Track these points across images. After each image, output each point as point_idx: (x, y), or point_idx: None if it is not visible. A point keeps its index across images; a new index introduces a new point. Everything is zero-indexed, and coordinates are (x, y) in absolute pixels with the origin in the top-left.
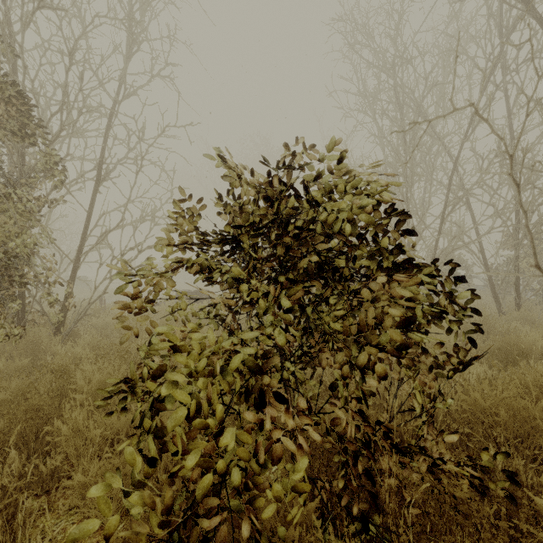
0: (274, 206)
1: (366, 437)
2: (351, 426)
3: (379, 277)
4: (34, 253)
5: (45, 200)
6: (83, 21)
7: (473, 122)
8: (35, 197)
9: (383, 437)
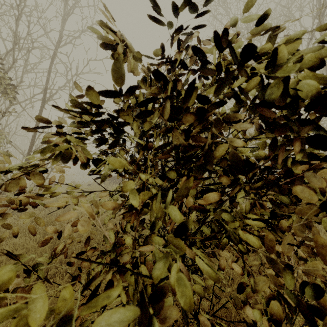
0: (169, 86)
1: None
2: None
3: (325, 171)
4: None
5: None
6: None
7: None
8: None
9: None
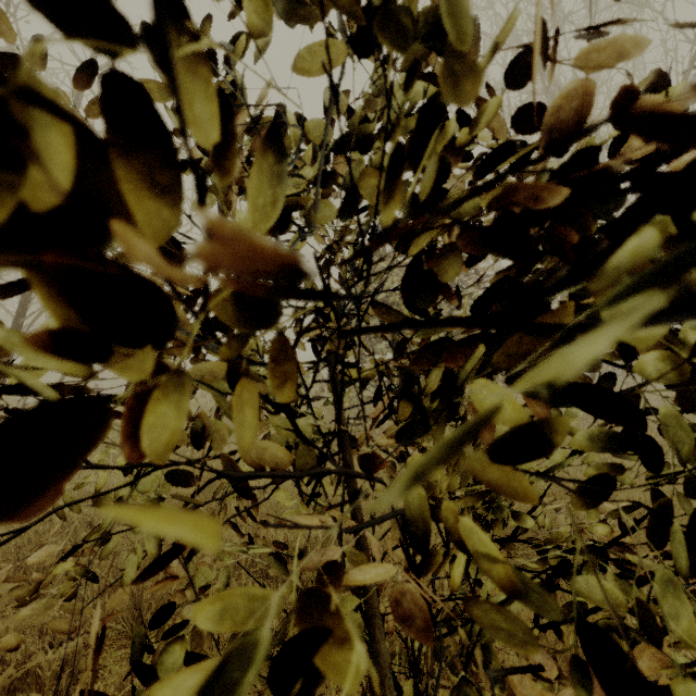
0: None
1: None
2: None
3: None
4: None
5: None
6: None
7: None
8: None
9: None
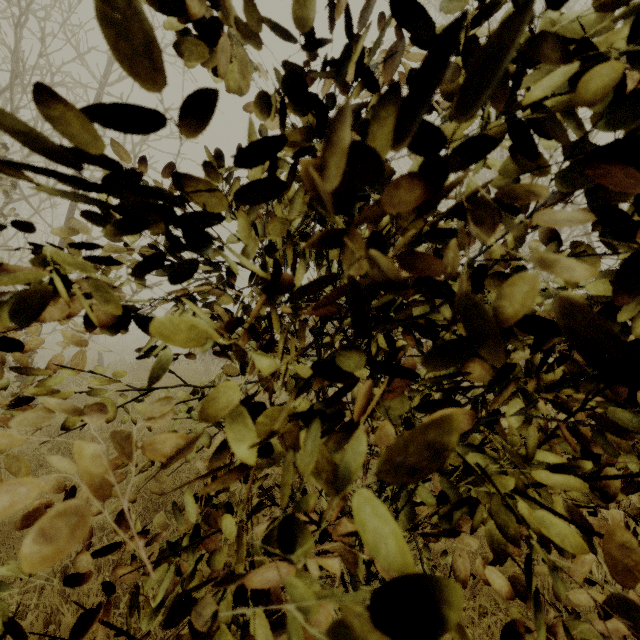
0: None
1: None
2: None
3: None
4: None
5: None
6: None
7: None
8: None
9: None
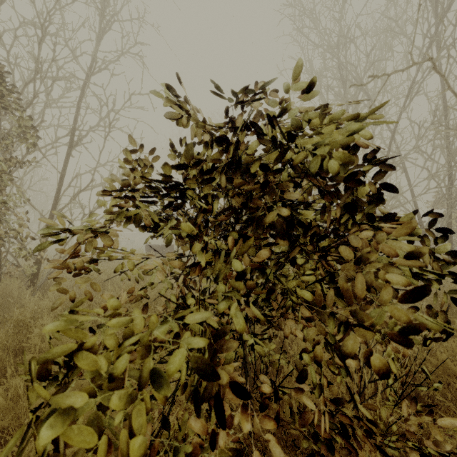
0: (230, 150)
1: (342, 427)
2: (325, 416)
3: (364, 232)
4: (8, 211)
5: (16, 161)
6: (58, 2)
7: (410, 93)
8: (6, 158)
9: (367, 433)
